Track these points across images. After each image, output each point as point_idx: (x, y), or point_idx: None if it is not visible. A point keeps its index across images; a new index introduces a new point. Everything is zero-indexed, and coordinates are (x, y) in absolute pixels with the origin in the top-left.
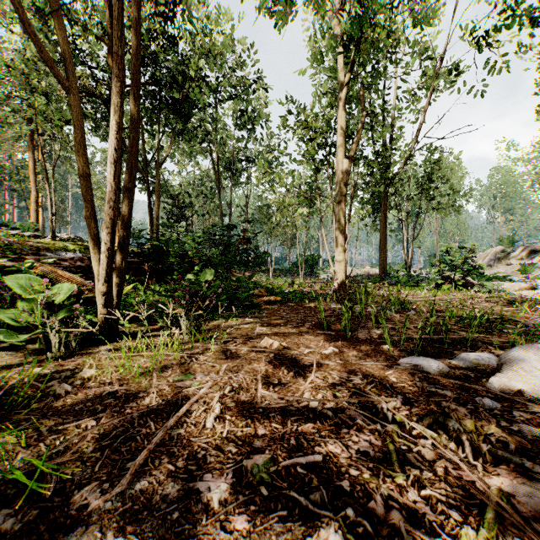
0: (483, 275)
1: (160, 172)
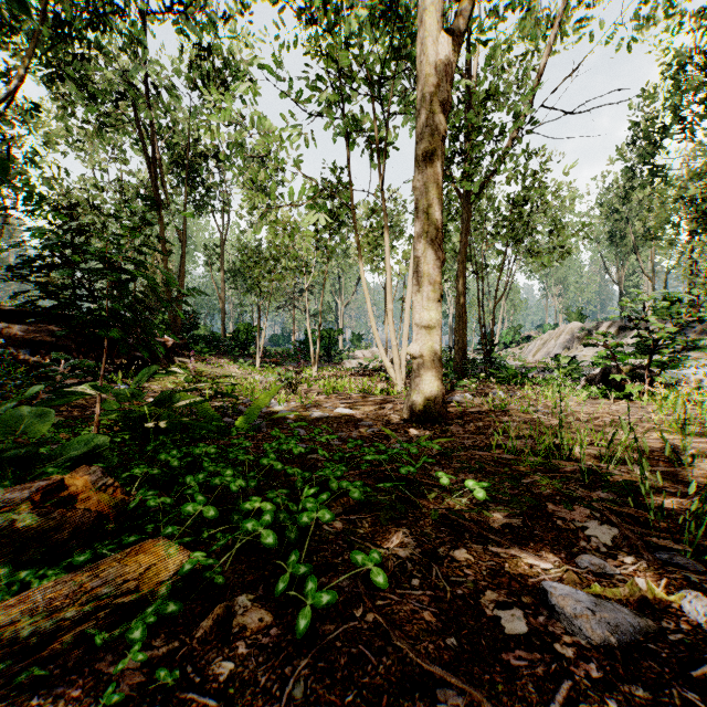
0: (657, 362)
1: (9, 141)
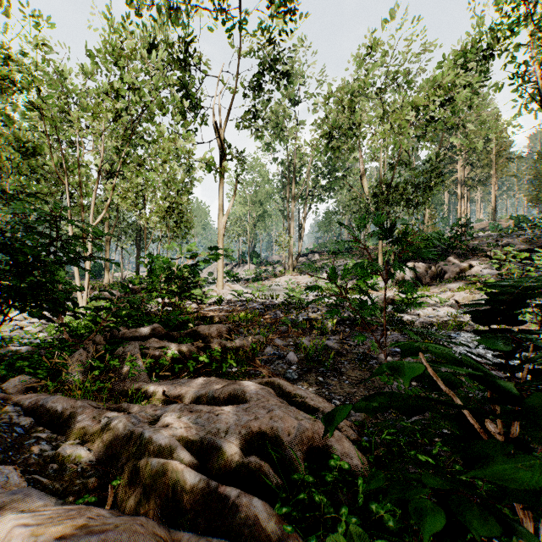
0: None
1: None
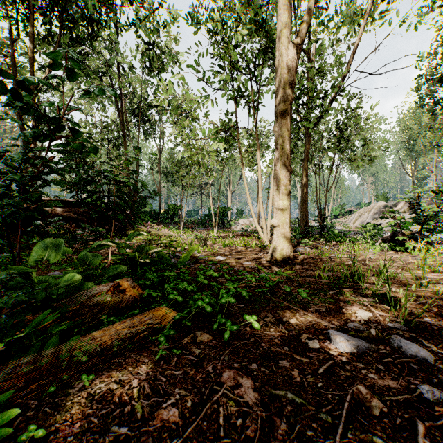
0: None
1: None
